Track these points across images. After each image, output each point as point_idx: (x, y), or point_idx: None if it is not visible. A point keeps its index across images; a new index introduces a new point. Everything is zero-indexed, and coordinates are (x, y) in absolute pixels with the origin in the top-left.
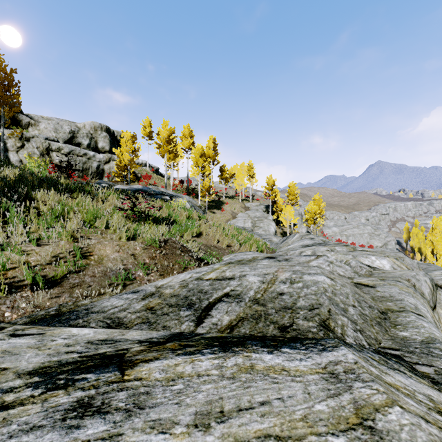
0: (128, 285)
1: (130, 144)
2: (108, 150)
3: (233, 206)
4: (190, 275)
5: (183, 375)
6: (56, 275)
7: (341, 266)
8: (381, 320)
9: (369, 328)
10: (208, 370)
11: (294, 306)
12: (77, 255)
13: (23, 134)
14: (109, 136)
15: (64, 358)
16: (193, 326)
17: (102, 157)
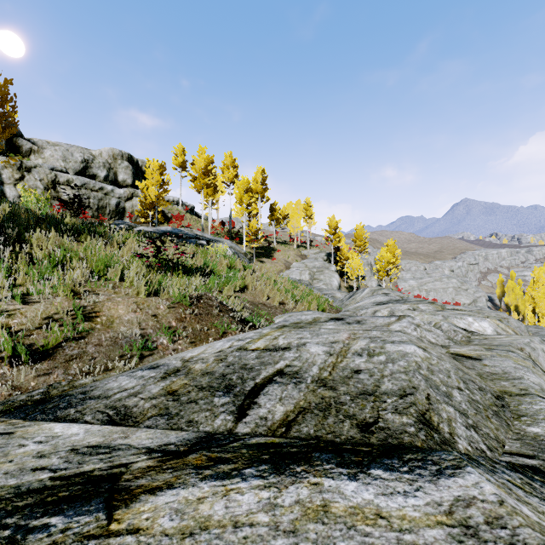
0: (147, 357)
1: (157, 176)
2: (131, 183)
3: (287, 254)
4: (231, 344)
5: (209, 523)
6: (47, 343)
7: (431, 330)
8: (498, 408)
9: (484, 422)
10: (251, 513)
11: (377, 391)
12: (77, 316)
13: (23, 163)
14: (132, 166)
15: (27, 480)
16: (232, 421)
17: (123, 193)
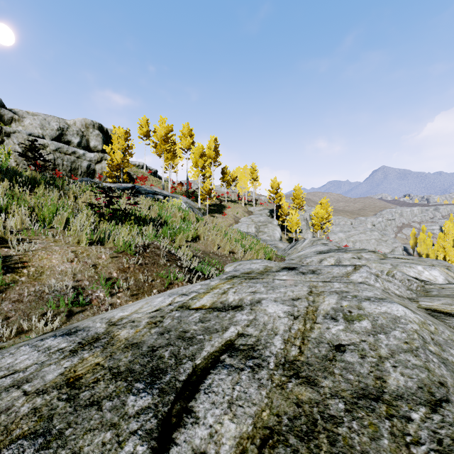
0: (77, 314)
1: (122, 141)
2: (101, 149)
3: (236, 211)
4: (171, 300)
5: None
6: None
7: (390, 280)
8: None
9: None
10: None
11: (385, 391)
12: None
13: (3, 128)
14: (102, 134)
15: None
16: None
17: (93, 156)
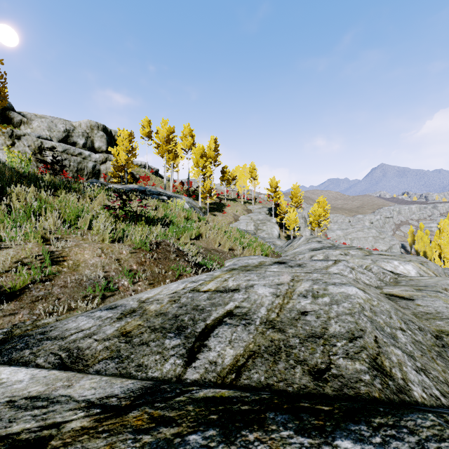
0: (108, 297)
1: (127, 143)
2: (105, 150)
3: (235, 209)
4: (184, 286)
5: None
6: (14, 285)
7: (364, 272)
8: (440, 348)
9: (431, 364)
10: None
11: (326, 334)
12: (46, 260)
13: (14, 131)
14: (106, 135)
15: None
16: (181, 365)
17: (98, 157)
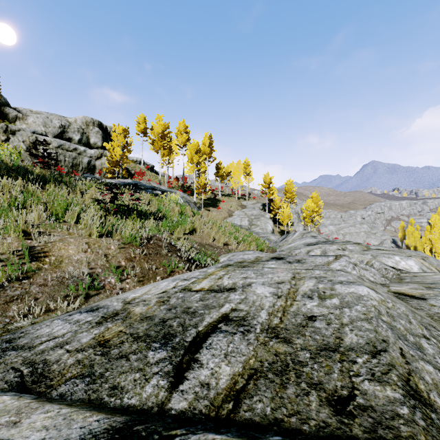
0: (93, 296)
1: (121, 138)
2: (101, 146)
3: (230, 204)
4: (175, 284)
5: None
6: None
7: (367, 268)
8: None
9: None
10: None
11: (341, 346)
12: (25, 256)
13: (8, 127)
14: (101, 131)
15: None
16: (165, 389)
17: (93, 153)
